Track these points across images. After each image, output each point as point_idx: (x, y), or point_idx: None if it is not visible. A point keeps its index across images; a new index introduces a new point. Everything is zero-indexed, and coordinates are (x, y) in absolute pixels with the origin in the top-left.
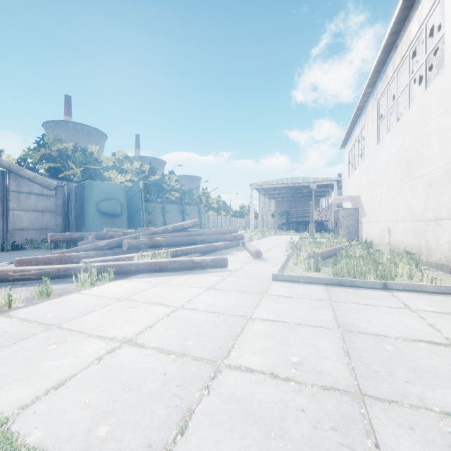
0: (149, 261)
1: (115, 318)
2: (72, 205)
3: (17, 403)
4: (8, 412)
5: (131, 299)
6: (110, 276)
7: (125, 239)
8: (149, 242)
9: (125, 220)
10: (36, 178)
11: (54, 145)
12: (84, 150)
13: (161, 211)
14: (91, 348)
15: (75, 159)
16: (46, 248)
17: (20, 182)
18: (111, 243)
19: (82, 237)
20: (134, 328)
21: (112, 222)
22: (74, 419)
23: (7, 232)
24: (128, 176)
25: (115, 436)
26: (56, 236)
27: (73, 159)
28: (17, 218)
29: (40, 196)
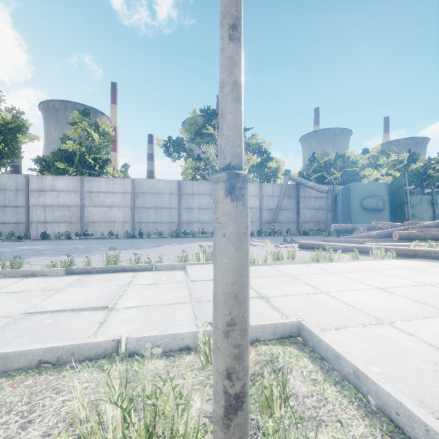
0: (427, 249)
1: (412, 275)
2: (339, 203)
3: (382, 286)
4: (381, 287)
5: (418, 270)
6: (393, 255)
7: (394, 230)
8: (420, 235)
9: (387, 214)
10: (315, 186)
11: (321, 159)
12: (342, 156)
13: (428, 204)
14: (405, 282)
15: (335, 166)
16: (323, 235)
17: (305, 191)
18: (381, 233)
19: (354, 228)
20: (430, 281)
21: (374, 216)
22: (413, 295)
23: (298, 223)
24: (383, 170)
25: (438, 303)
26: (336, 226)
27: (334, 166)
28: (304, 214)
29: (316, 198)
